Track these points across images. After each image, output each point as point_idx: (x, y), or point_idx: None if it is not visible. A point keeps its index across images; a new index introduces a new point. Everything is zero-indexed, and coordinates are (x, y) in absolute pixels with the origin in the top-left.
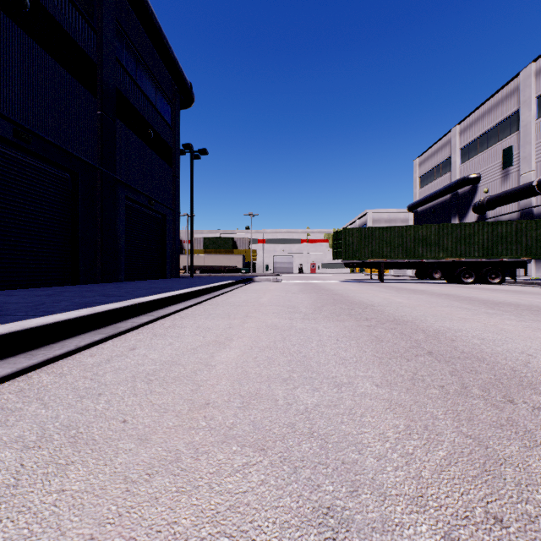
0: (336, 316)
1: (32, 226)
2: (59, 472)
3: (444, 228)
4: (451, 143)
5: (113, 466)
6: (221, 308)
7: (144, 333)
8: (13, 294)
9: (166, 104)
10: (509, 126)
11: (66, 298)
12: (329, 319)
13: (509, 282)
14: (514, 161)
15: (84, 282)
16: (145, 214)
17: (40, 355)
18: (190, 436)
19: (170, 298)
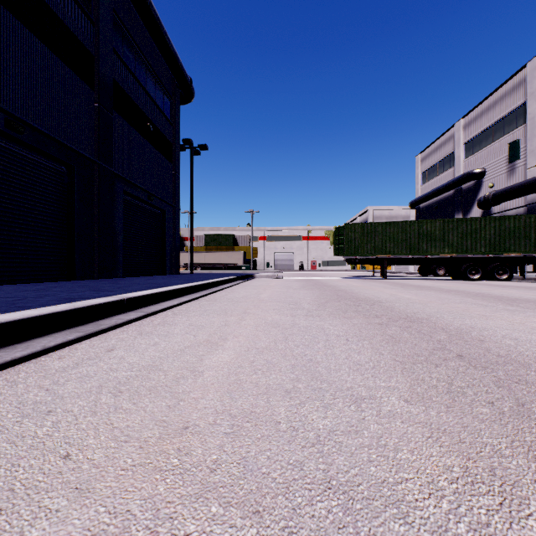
0: (342, 313)
1: (26, 219)
2: None
3: (449, 223)
4: (455, 138)
5: None
6: (219, 304)
7: (129, 331)
8: (1, 289)
9: (165, 99)
10: (515, 119)
11: (52, 293)
12: (335, 316)
13: (517, 279)
14: (520, 155)
15: (80, 278)
16: (144, 209)
17: None
18: (152, 485)
19: (164, 294)
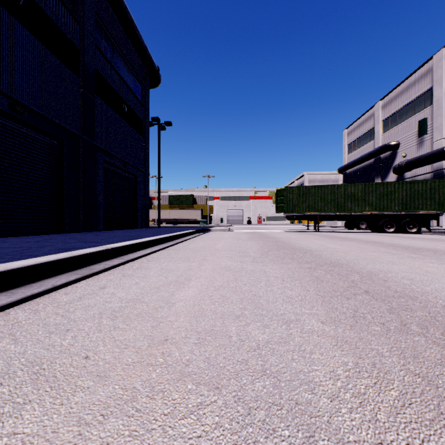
0: (280, 259)
1: (25, 184)
2: (14, 413)
3: (369, 186)
4: (375, 116)
5: (69, 405)
6: (182, 252)
7: (115, 274)
8: (7, 241)
9: (137, 84)
10: (423, 101)
11: (50, 244)
12: (274, 262)
13: (424, 232)
14: (428, 131)
15: (68, 231)
16: (120, 175)
17: (19, 293)
18: (147, 373)
19: (139, 244)
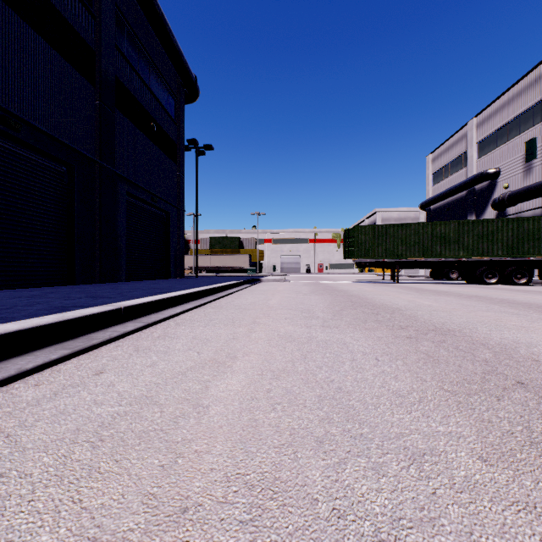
0: (361, 323)
1: (23, 221)
2: None
3: (464, 225)
4: (468, 137)
5: None
6: (225, 311)
7: (124, 346)
8: None
9: (170, 98)
10: (532, 117)
11: (46, 300)
12: (355, 328)
13: (536, 283)
14: (538, 154)
15: (80, 282)
16: (148, 211)
17: None
18: None
19: (166, 301)
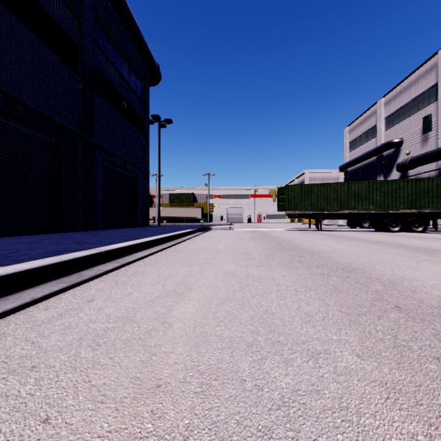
0: (288, 263)
1: (21, 182)
2: None
3: (373, 184)
4: (377, 113)
5: None
6: (182, 254)
7: (107, 281)
8: None
9: (137, 81)
10: (428, 97)
11: (43, 246)
12: (282, 267)
13: (430, 231)
14: (432, 127)
15: (67, 231)
16: (120, 173)
17: None
18: None
19: (136, 246)
